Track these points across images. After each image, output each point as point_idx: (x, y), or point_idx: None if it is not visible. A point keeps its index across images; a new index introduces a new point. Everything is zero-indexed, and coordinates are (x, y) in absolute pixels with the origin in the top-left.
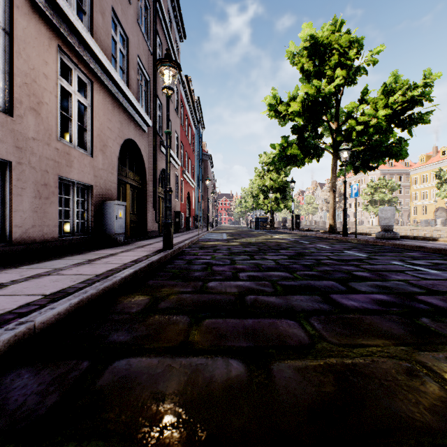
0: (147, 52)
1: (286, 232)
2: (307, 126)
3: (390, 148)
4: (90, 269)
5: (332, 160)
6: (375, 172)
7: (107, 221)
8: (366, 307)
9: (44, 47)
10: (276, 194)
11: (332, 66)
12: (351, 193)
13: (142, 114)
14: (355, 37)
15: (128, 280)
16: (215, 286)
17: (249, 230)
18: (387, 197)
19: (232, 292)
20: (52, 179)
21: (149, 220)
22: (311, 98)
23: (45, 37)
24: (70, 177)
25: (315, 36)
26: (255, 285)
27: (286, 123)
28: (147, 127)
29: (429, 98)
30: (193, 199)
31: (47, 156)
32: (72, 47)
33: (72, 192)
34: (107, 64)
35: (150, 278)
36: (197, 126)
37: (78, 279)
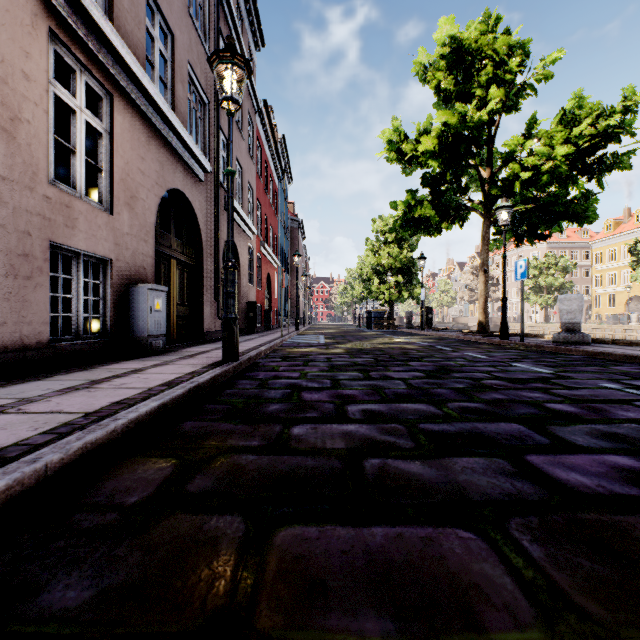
0: (203, 60)
1: (412, 332)
2: (445, 175)
3: (570, 206)
4: (82, 400)
5: (483, 225)
6: (539, 245)
7: (136, 315)
8: (612, 490)
9: (23, 27)
10: (397, 277)
11: (484, 83)
12: (515, 274)
13: (196, 152)
14: (518, 40)
15: (144, 423)
16: (304, 435)
17: (358, 330)
18: (558, 281)
19: (336, 451)
20: (37, 246)
21: (207, 314)
22: (452, 131)
23: (25, 11)
24: (71, 244)
25: (458, 38)
26: (378, 432)
27: (412, 170)
28: (203, 173)
29: (630, 131)
30: (275, 284)
31: (29, 209)
32: (76, 34)
33: (76, 269)
34: (135, 68)
35: (189, 416)
36: (281, 178)
37: (46, 424)
